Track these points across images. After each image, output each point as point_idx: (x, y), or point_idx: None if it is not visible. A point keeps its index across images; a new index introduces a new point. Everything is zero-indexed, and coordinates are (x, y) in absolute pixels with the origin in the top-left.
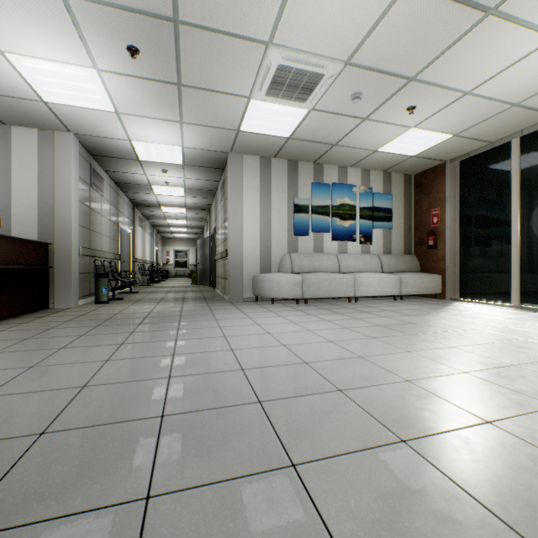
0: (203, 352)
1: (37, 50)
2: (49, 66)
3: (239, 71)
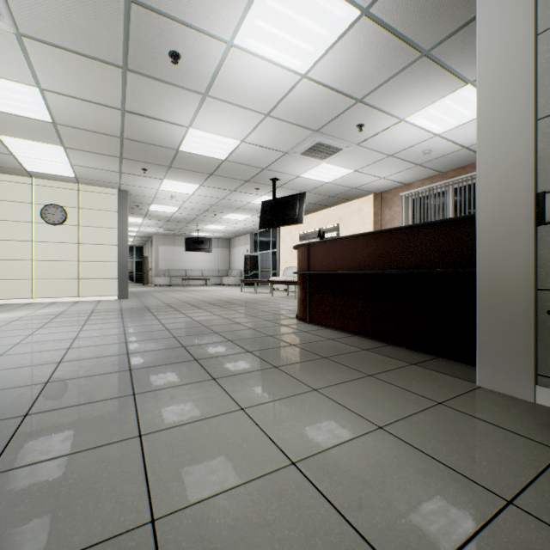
0: (104, 328)
1: (270, 71)
2: (281, 57)
3: (37, 4)
